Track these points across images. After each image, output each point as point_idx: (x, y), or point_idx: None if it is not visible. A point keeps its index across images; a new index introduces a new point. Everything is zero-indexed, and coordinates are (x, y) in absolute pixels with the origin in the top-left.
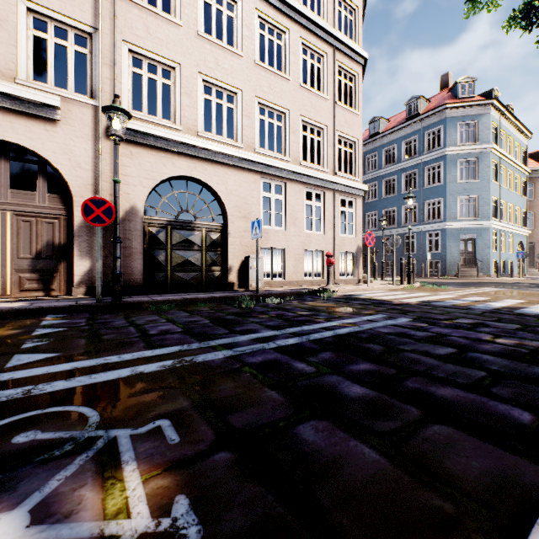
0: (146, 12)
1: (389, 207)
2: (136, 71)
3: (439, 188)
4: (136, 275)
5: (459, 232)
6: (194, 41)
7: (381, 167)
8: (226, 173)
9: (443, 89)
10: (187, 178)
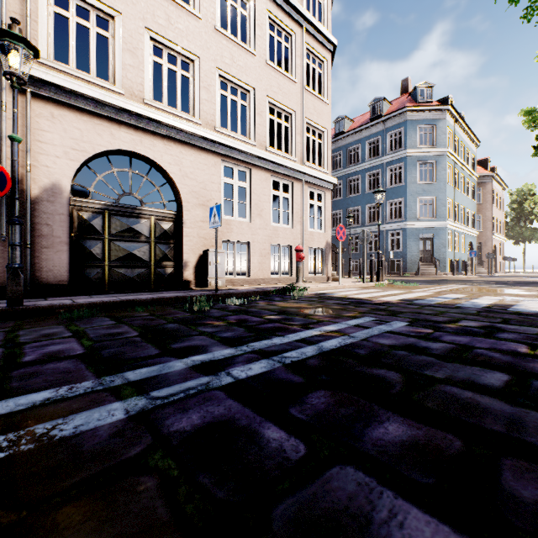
0: None
1: (353, 206)
2: (60, 11)
3: (400, 188)
4: (60, 272)
5: (419, 231)
6: None
7: (345, 166)
8: (181, 151)
9: (403, 93)
10: (131, 155)
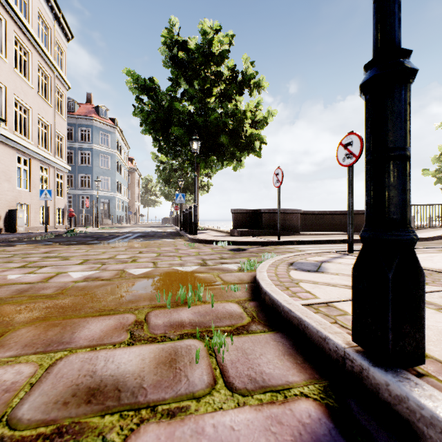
0: None
1: None
2: None
3: (89, 168)
4: None
5: (101, 197)
6: None
7: None
8: None
9: (88, 102)
10: None
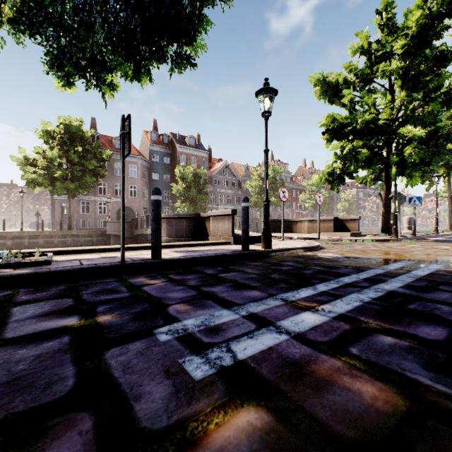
0: None
1: None
2: None
3: None
4: None
5: None
6: None
7: None
8: None
9: None
10: None
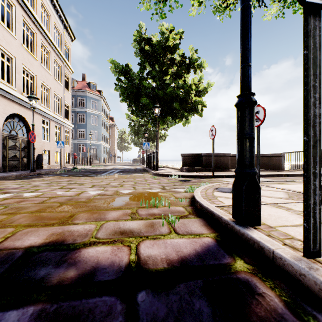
0: (3, 27)
1: None
2: None
3: (84, 125)
4: None
5: (92, 145)
6: (21, 48)
7: None
8: (32, 114)
9: (83, 80)
10: (14, 113)
